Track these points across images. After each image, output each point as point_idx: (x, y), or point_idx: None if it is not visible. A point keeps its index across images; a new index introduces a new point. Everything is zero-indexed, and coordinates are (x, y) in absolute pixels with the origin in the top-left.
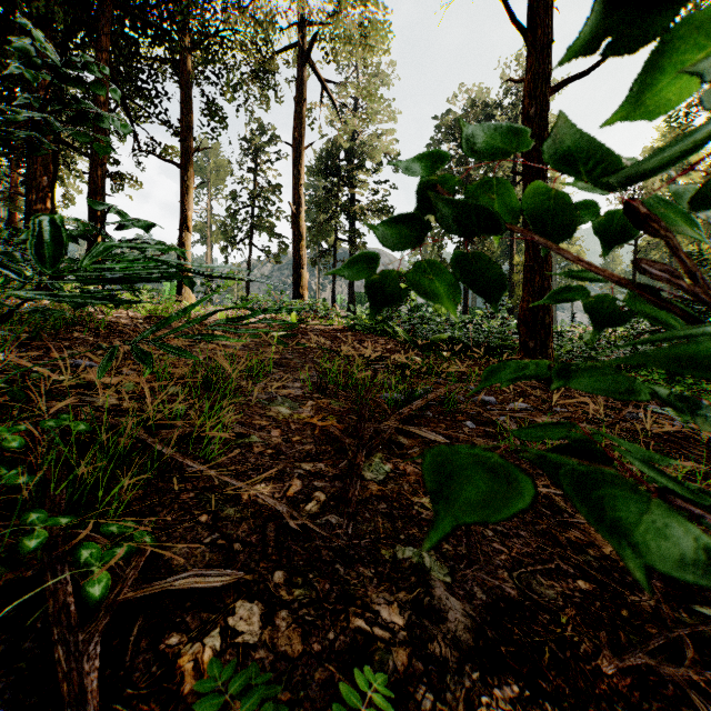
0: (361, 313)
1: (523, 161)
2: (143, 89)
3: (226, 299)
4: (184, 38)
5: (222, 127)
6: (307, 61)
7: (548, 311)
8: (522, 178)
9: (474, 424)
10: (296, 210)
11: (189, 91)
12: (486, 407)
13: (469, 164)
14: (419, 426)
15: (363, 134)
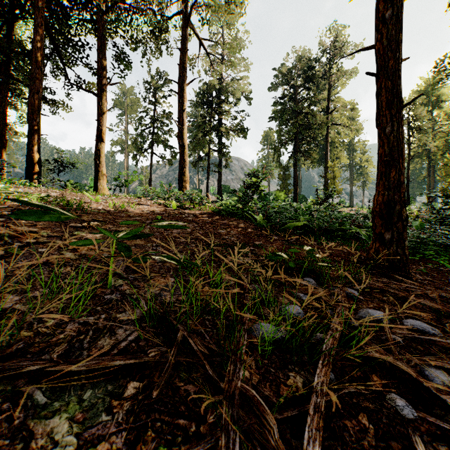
0: (226, 201)
1: (378, 63)
2: (70, 39)
3: (136, 189)
4: (100, 3)
5: (128, 68)
6: (188, 24)
7: (404, 204)
8: (376, 79)
9: (408, 403)
10: (180, 127)
11: (103, 41)
12: (382, 331)
13: (298, 100)
14: (332, 438)
15: (227, 80)
